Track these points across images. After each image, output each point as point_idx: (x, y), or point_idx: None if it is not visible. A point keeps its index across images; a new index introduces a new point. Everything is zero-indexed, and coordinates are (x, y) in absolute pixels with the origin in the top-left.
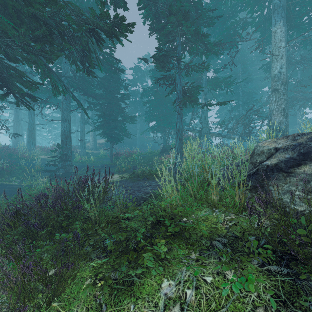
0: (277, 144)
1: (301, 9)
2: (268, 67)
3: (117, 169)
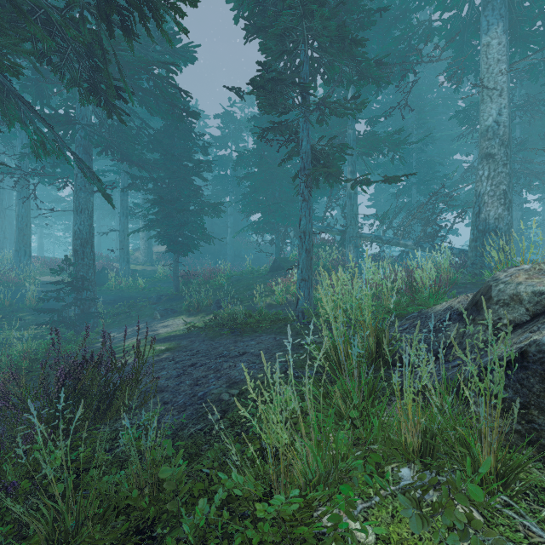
0: None
1: (534, 5)
2: (466, 115)
3: (185, 307)
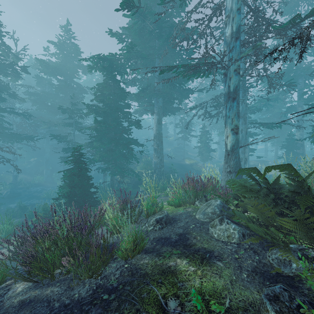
0: None
1: None
2: None
3: None
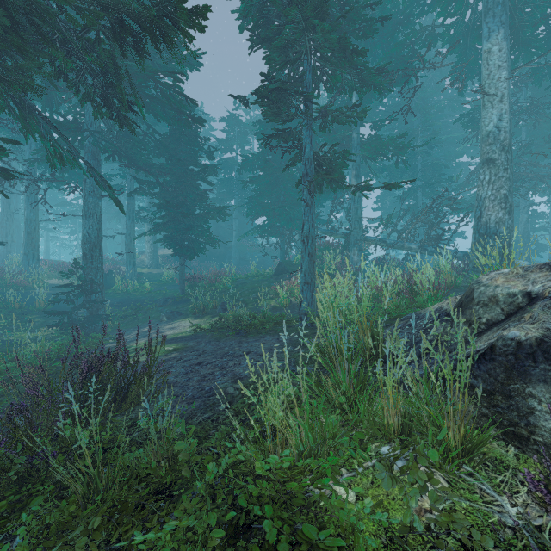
0: (528, 283)
1: (535, 10)
2: (471, 118)
3: (191, 309)
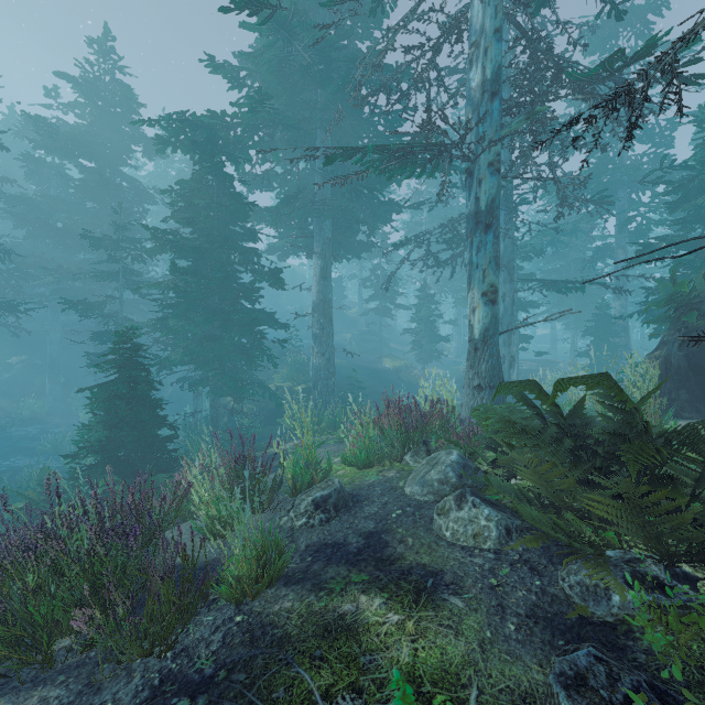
0: None
1: None
2: None
3: None
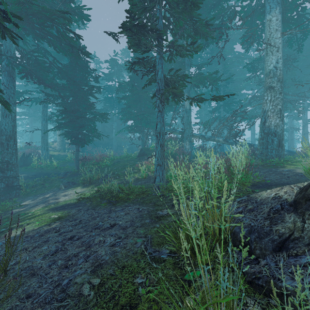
0: None
1: None
2: (252, 66)
3: (81, 181)
